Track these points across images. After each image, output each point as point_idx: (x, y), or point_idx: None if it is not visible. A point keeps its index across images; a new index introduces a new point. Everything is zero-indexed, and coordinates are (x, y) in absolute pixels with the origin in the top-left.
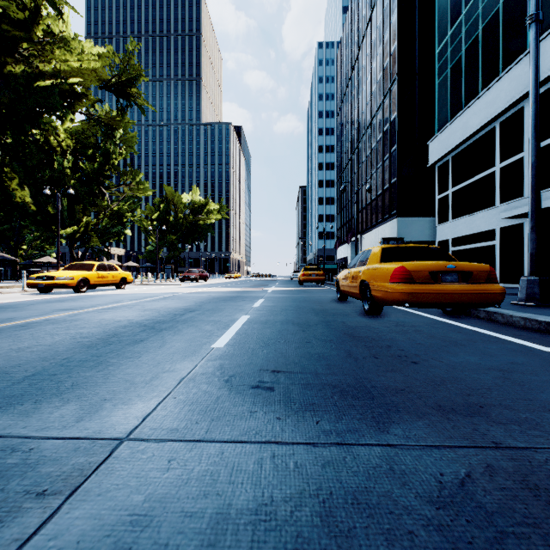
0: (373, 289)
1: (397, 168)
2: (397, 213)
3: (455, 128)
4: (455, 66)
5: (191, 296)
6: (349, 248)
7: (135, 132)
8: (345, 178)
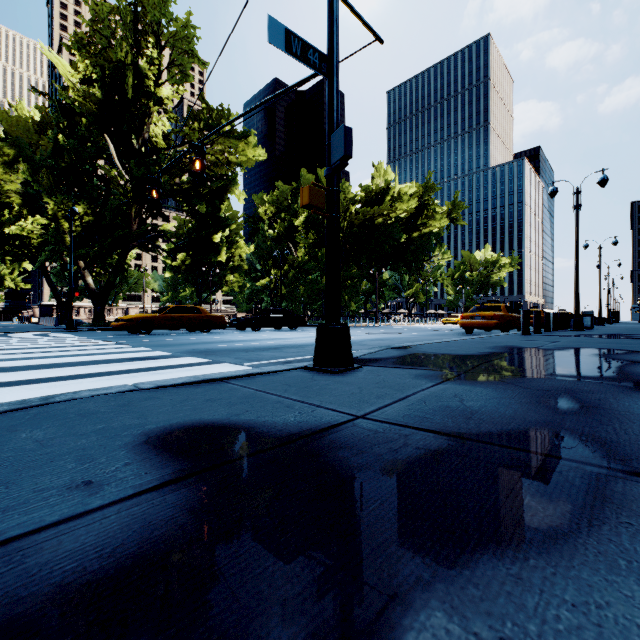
0: None
1: None
2: None
3: None
4: None
5: None
6: None
7: None
8: None
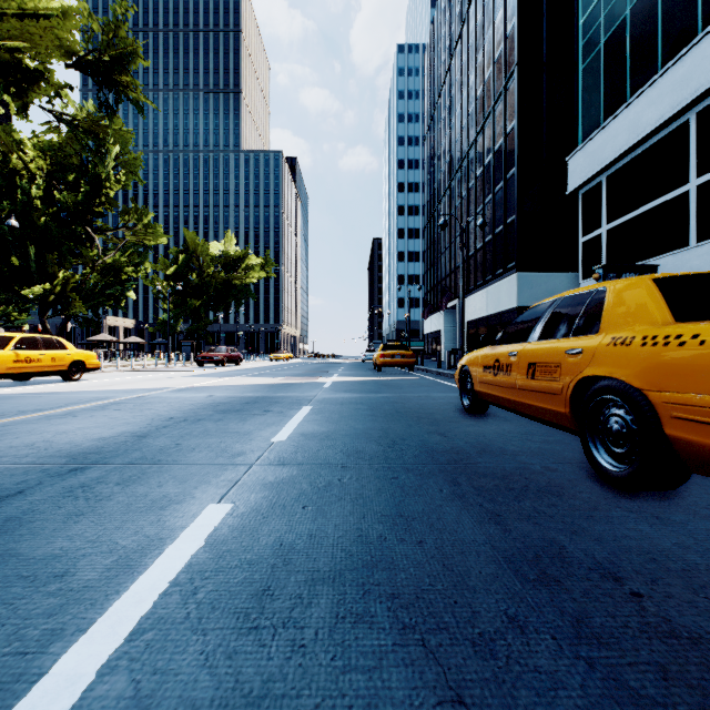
0: (680, 415)
1: (517, 201)
2: (517, 266)
3: (614, 131)
4: (612, 38)
5: (172, 397)
6: (442, 319)
7: (140, 152)
8: (436, 222)
